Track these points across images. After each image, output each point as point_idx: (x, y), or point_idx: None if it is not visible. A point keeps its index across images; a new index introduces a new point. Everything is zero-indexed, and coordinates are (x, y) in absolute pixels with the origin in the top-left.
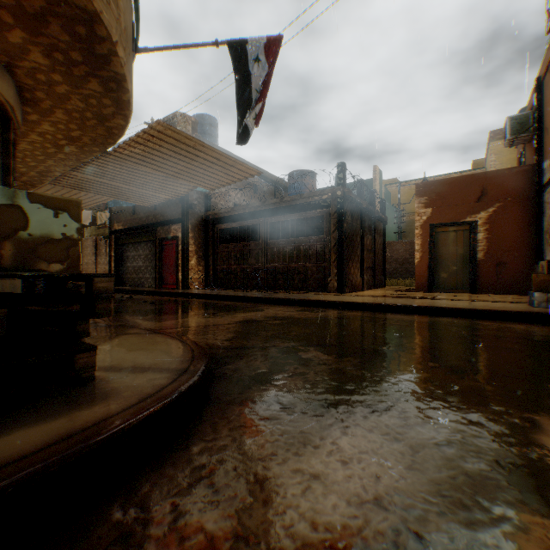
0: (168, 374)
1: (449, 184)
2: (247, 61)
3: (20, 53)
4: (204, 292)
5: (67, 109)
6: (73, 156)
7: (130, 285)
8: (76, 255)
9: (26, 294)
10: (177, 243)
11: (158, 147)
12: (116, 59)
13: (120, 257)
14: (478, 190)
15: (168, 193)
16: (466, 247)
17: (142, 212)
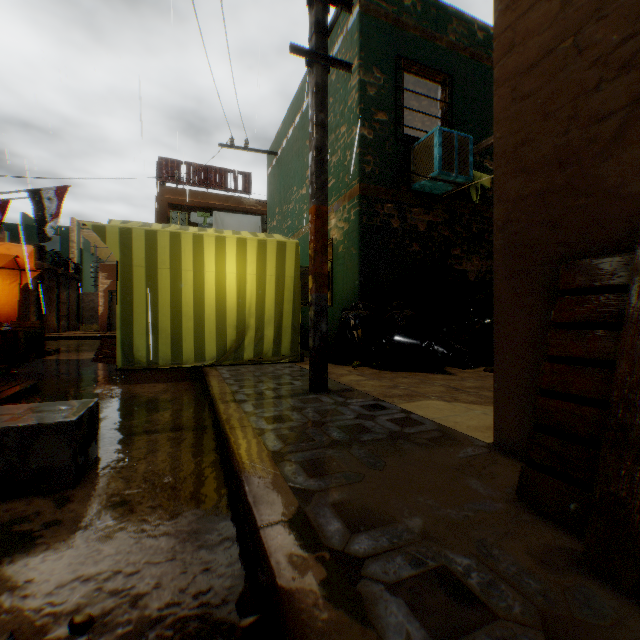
0: None
1: None
2: None
3: None
4: None
5: None
6: None
7: None
8: None
9: None
10: None
11: None
12: None
13: None
14: None
15: None
16: None
17: None
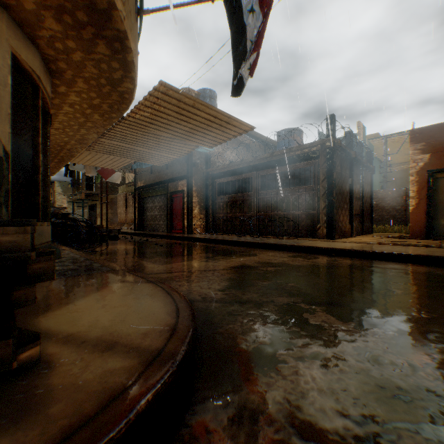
0: (134, 359)
1: None
2: (242, 13)
3: (36, 22)
4: (204, 237)
5: (85, 77)
6: (98, 124)
7: (148, 230)
8: None
9: None
10: (183, 196)
11: (163, 109)
12: (115, 14)
13: (142, 208)
14: None
15: (175, 153)
16: None
17: (157, 172)
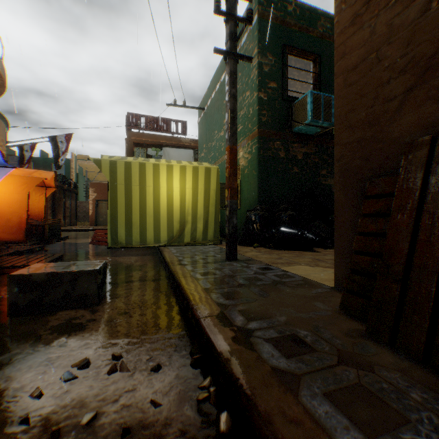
0: None
1: (103, 185)
2: (25, 151)
3: None
4: None
5: None
6: None
7: None
8: None
9: None
10: None
11: None
12: None
13: None
14: None
15: None
16: None
17: None
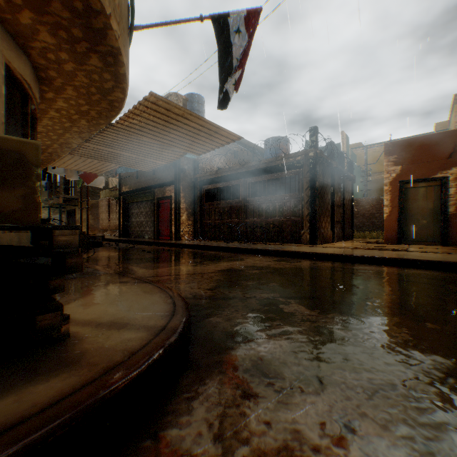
0: (144, 333)
1: (418, 142)
2: (229, 33)
3: (31, 34)
4: (192, 243)
5: (75, 86)
6: (84, 129)
7: (134, 237)
8: (35, 205)
9: (6, 246)
10: (171, 202)
11: (152, 117)
12: (110, 33)
13: (127, 214)
14: (449, 147)
15: (163, 159)
16: (436, 202)
17: (143, 177)
